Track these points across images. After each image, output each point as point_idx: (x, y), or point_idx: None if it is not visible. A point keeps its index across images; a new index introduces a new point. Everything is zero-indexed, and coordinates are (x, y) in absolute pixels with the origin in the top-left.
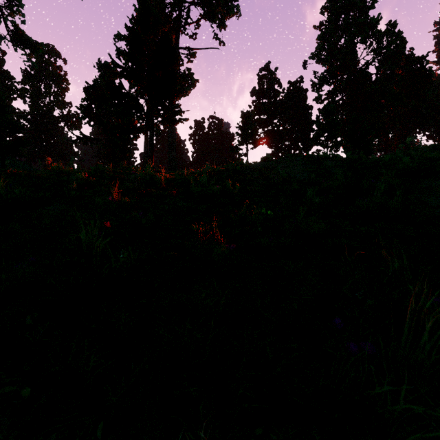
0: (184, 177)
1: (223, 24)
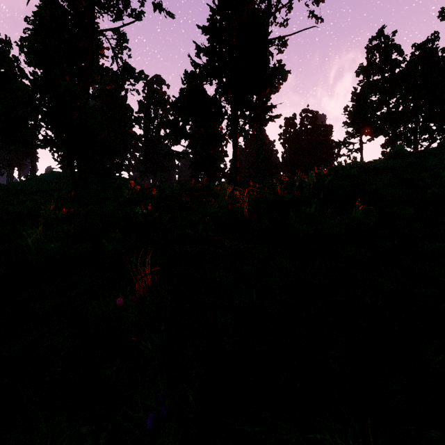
0: (276, 194)
1: None
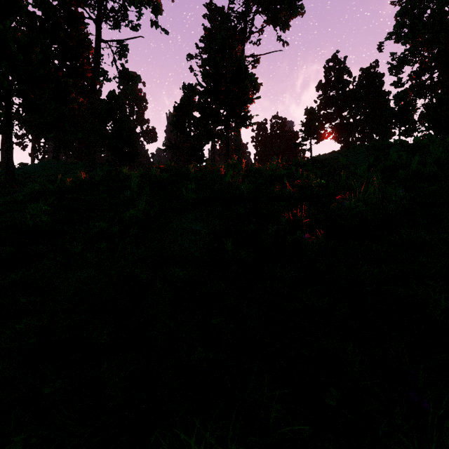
0: (255, 169)
1: (287, 25)
